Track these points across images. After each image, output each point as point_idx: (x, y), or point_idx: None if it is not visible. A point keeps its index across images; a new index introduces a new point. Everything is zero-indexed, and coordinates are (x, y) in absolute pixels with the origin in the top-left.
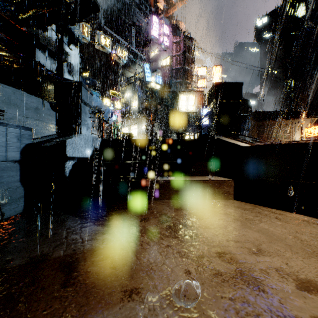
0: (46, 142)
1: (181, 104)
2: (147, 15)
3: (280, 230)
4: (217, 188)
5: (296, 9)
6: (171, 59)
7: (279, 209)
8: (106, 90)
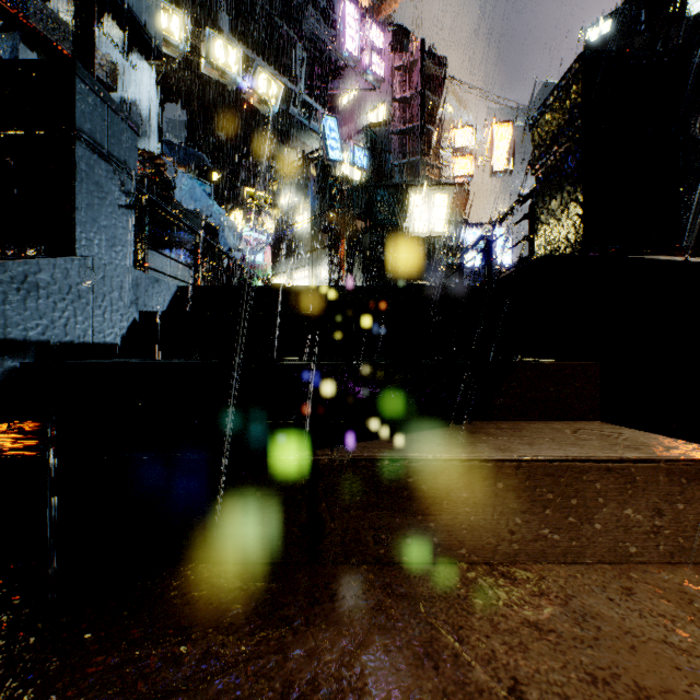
0: None
1: (413, 217)
2: (334, 20)
3: None
4: (673, 499)
5: None
6: (389, 108)
7: None
8: (238, 192)
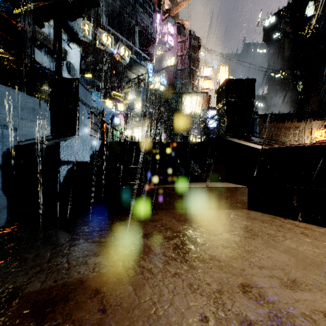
0: (37, 145)
1: (186, 106)
2: (151, 15)
3: (312, 250)
4: (230, 196)
5: (305, 8)
6: (175, 59)
7: (303, 221)
8: (108, 92)
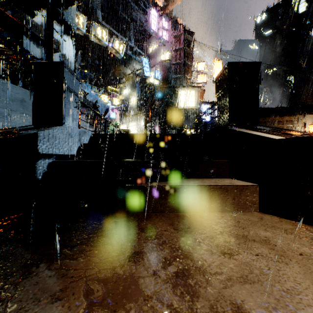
0: (7, 134)
1: (180, 100)
2: (146, 12)
3: None
4: (237, 195)
5: (297, 4)
6: (170, 54)
7: None
8: (104, 87)
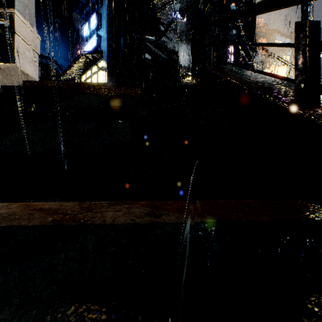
0: None
1: None
2: None
3: None
4: None
5: None
6: None
7: None
8: None
